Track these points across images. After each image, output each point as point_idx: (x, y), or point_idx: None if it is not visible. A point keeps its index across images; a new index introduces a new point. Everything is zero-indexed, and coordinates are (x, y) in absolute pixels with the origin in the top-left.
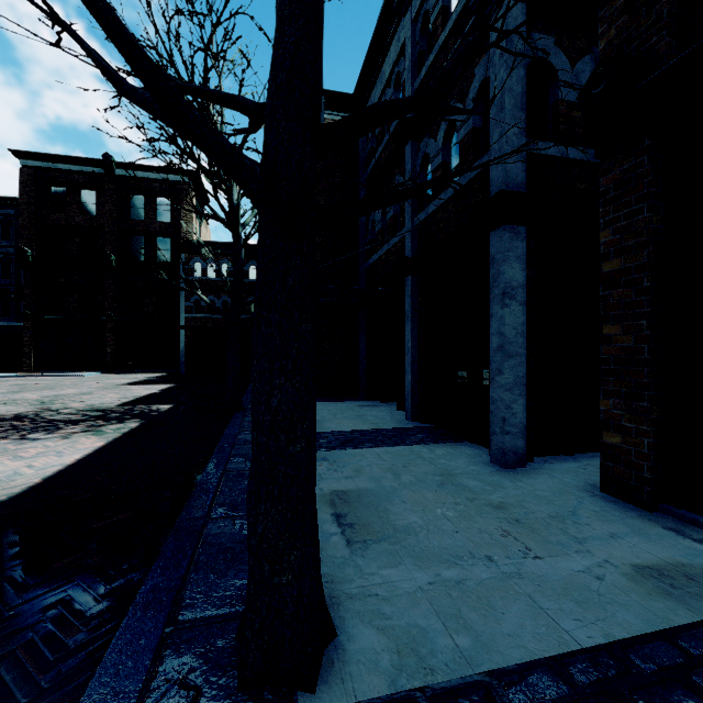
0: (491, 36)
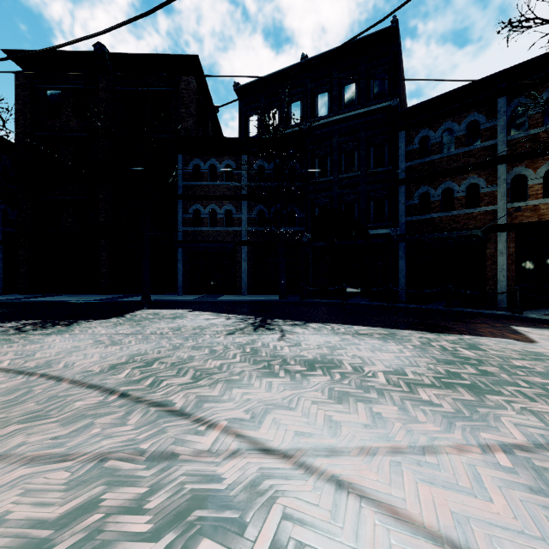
0: None
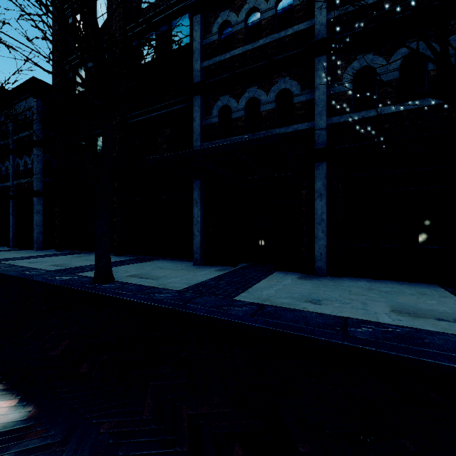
0: (34, 152)
